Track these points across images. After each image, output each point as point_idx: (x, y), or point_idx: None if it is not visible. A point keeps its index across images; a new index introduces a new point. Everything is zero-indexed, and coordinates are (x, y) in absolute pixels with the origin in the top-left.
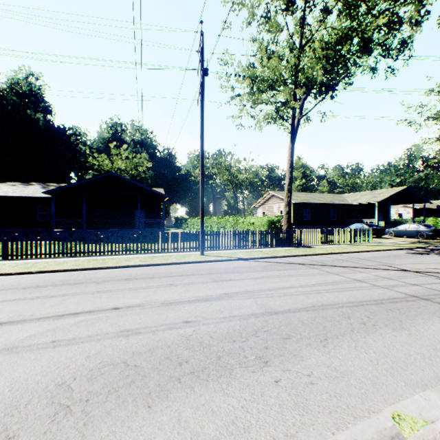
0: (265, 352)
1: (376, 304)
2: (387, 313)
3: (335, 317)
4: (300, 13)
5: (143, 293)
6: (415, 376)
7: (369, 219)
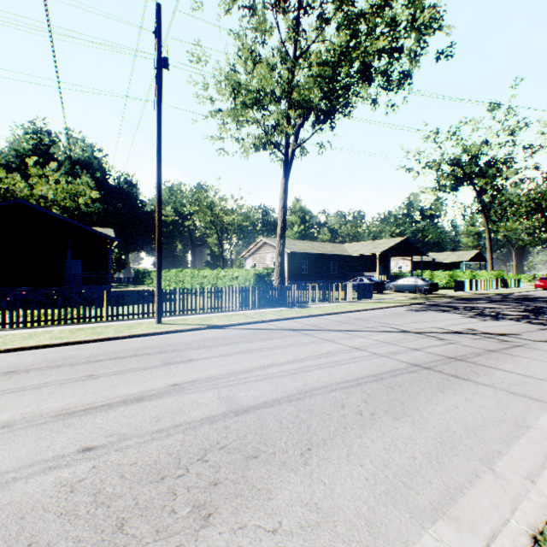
0: (211, 493)
1: (375, 381)
2: (388, 393)
3: (326, 408)
4: (293, 12)
5: (26, 399)
6: (422, 496)
7: (370, 273)
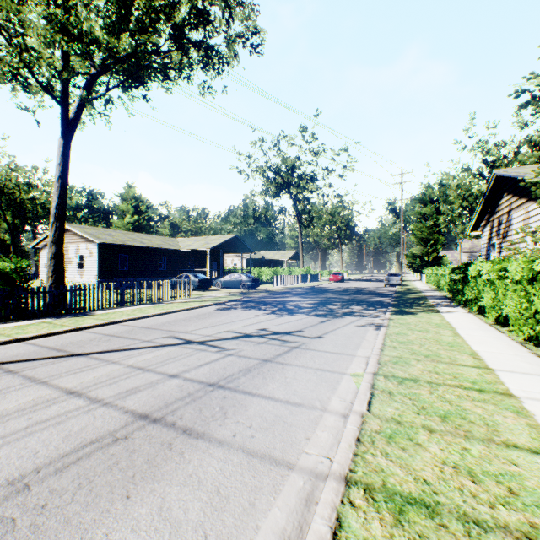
0: None
1: None
2: None
3: None
4: None
5: None
6: None
7: (202, 269)
